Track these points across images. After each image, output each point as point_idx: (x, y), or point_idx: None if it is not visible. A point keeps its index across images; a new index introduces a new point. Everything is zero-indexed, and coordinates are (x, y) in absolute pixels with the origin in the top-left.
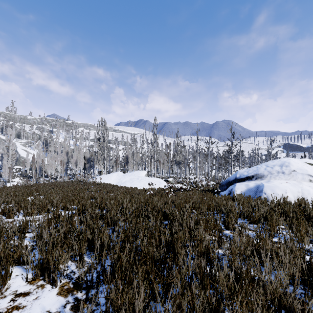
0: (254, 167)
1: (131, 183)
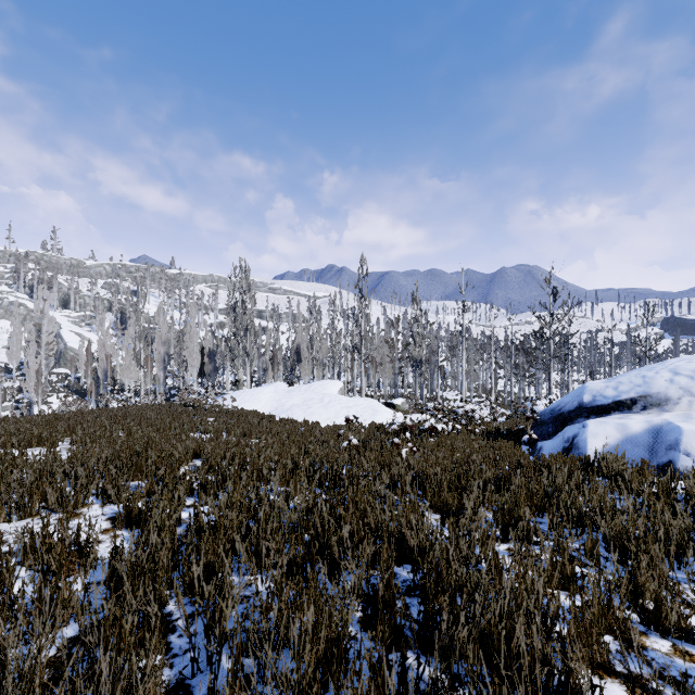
0: (631, 374)
1: (305, 410)
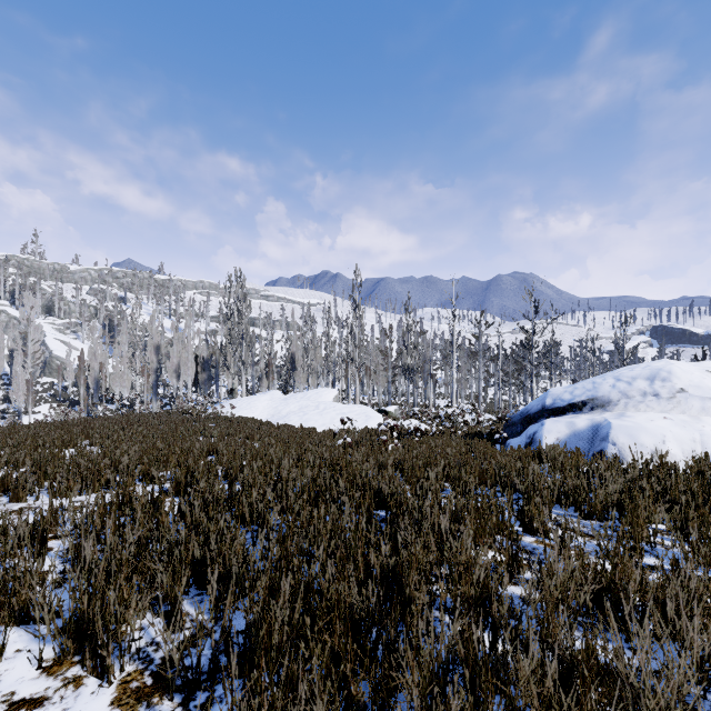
0: (587, 380)
1: (301, 416)
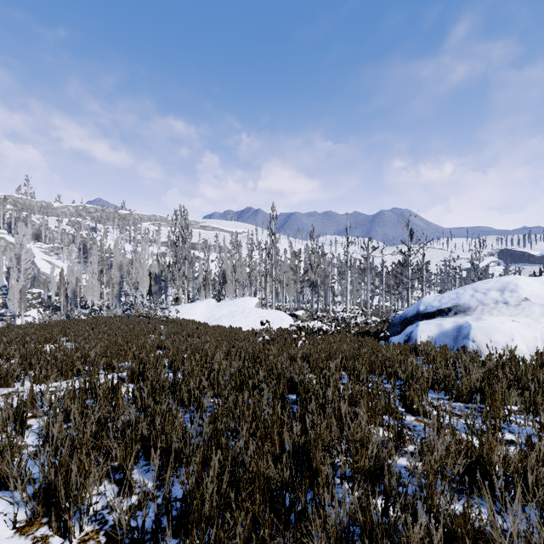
0: (451, 291)
1: (231, 319)
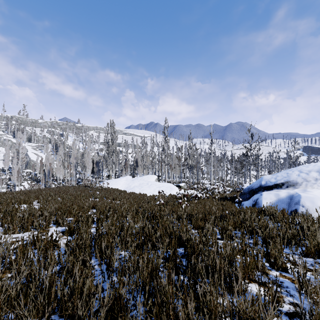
0: (282, 172)
1: (140, 188)
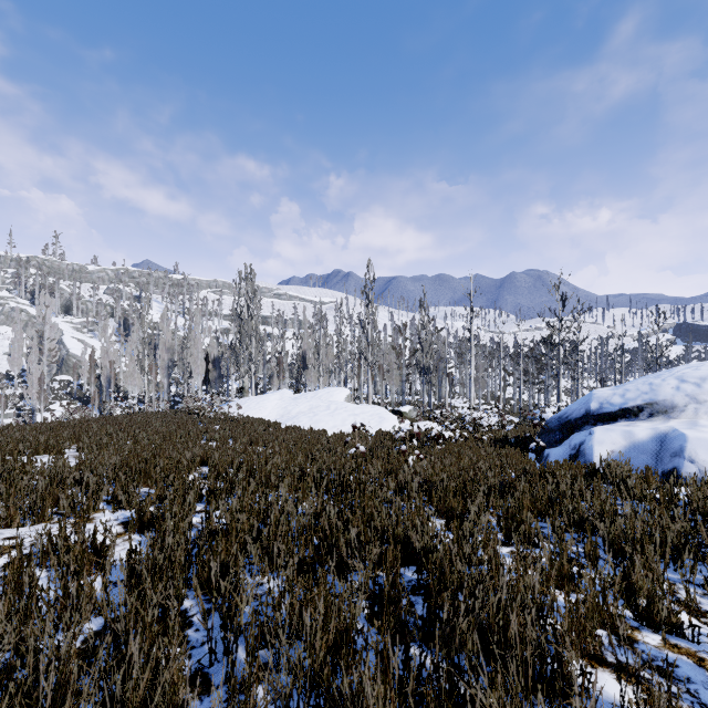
0: (638, 381)
1: (311, 417)
